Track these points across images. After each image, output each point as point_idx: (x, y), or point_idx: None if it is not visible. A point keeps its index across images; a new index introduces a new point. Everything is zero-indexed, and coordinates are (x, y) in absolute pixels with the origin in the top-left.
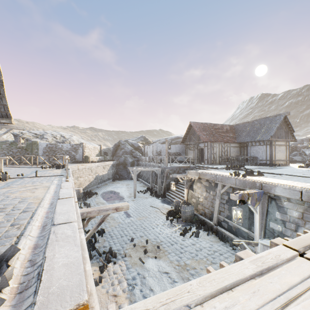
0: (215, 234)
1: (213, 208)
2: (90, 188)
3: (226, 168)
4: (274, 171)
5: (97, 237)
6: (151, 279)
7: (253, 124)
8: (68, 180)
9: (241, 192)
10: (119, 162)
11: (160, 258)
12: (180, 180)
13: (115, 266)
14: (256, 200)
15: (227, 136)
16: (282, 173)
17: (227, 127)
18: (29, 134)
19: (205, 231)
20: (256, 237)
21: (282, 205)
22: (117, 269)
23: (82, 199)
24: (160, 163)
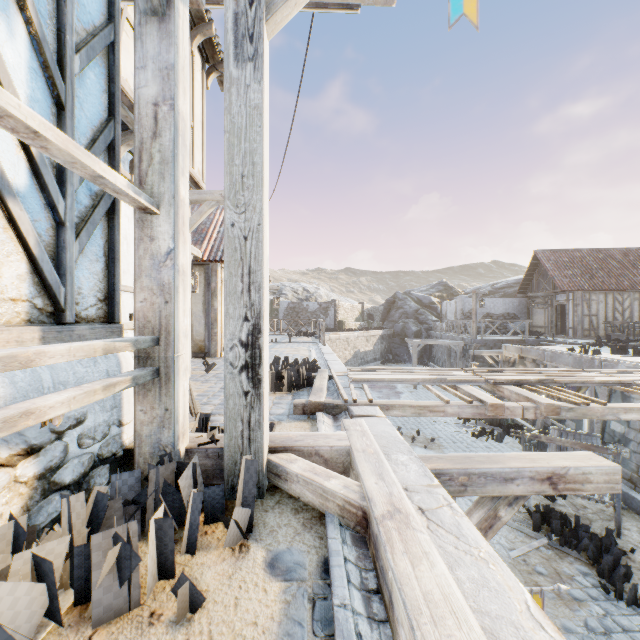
0: None
1: None
2: None
3: (594, 344)
4: None
5: None
6: None
7: None
8: (325, 345)
9: None
10: (394, 332)
11: (431, 449)
12: (489, 360)
13: None
14: None
15: (635, 275)
16: None
17: None
18: None
19: (518, 439)
20: None
21: (628, 394)
22: None
23: None
24: (463, 334)
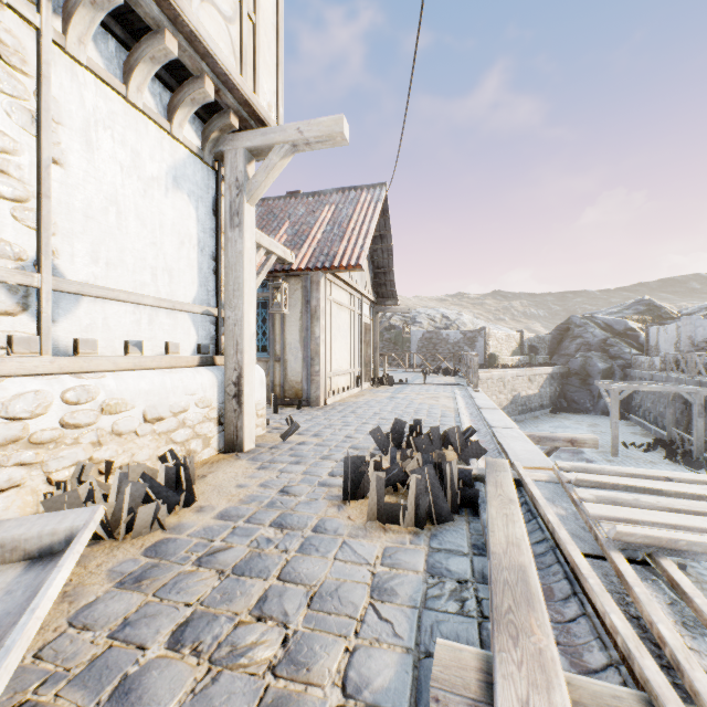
0: None
1: None
2: None
3: None
4: None
5: None
6: None
7: None
8: (478, 390)
9: None
10: (569, 370)
11: None
12: None
13: None
14: None
15: None
16: None
17: None
18: (395, 317)
19: None
20: None
21: None
22: None
23: None
24: (702, 375)
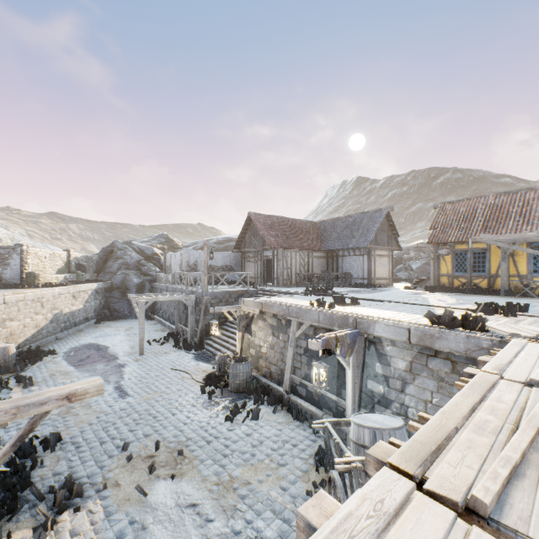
0: (287, 409)
1: (284, 363)
2: (39, 342)
3: (306, 293)
4: (374, 296)
5: (39, 455)
6: (160, 528)
7: (346, 222)
8: None
9: (326, 336)
10: (113, 285)
11: (183, 476)
12: (229, 317)
13: (78, 516)
14: (349, 346)
15: (309, 239)
16: (384, 298)
17: (308, 224)
18: None
19: (270, 405)
20: (349, 407)
21: (385, 352)
22: (83, 523)
23: (13, 369)
24: (193, 287)
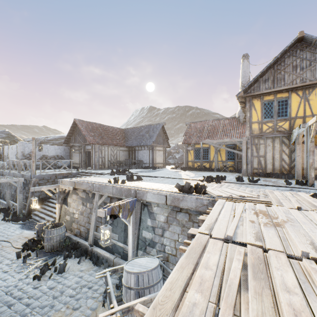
0: (90, 258)
1: (90, 224)
2: None
3: (111, 174)
4: (153, 174)
5: None
6: None
7: (140, 129)
8: None
9: (112, 205)
10: None
11: None
12: (48, 193)
13: None
14: (129, 210)
15: (117, 139)
16: (158, 175)
17: (118, 130)
18: None
19: (77, 258)
20: (130, 251)
21: (153, 211)
22: None
23: None
24: (24, 171)
